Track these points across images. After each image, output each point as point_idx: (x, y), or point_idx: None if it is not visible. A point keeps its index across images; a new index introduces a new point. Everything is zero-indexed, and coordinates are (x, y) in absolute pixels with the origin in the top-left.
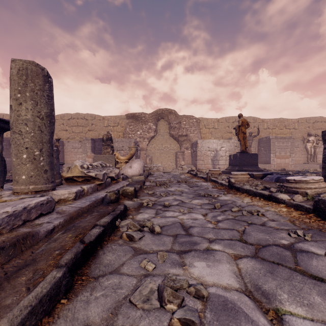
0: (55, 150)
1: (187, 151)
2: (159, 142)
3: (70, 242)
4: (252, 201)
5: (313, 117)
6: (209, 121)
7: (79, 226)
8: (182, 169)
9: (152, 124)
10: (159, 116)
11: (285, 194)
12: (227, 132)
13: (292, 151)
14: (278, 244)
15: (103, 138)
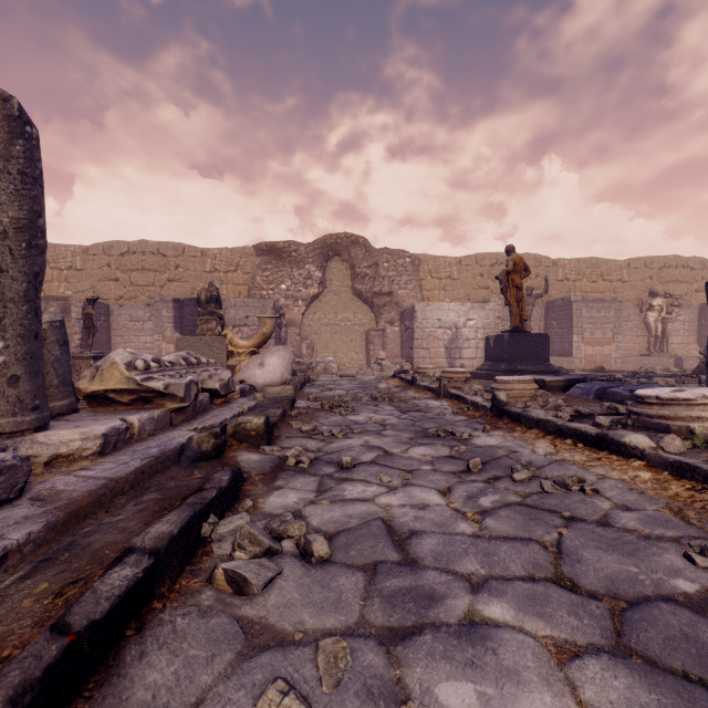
0: (56, 323)
1: (391, 328)
2: (329, 308)
3: (31, 618)
4: (558, 450)
5: (660, 256)
6: (440, 262)
7: (85, 546)
8: (380, 368)
9: (313, 268)
10: (330, 251)
11: (642, 435)
12: (479, 286)
13: (617, 329)
14: (671, 593)
15: (198, 297)
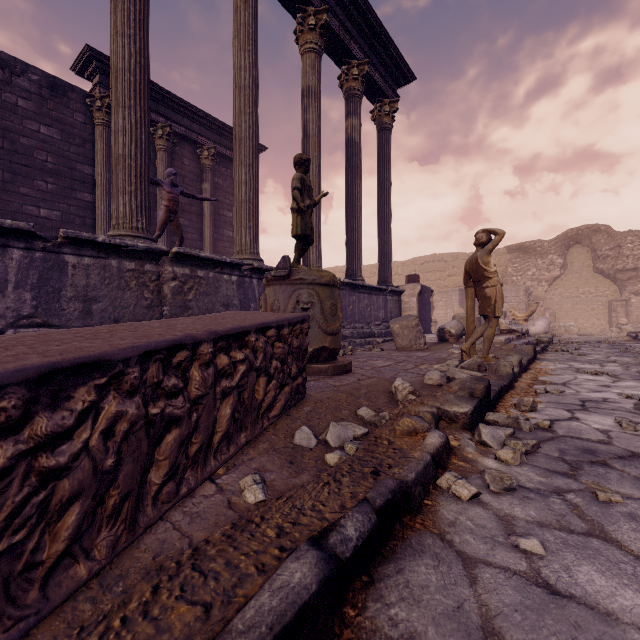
0: None
1: (636, 298)
2: (570, 284)
3: None
4: None
5: None
6: None
7: None
8: (619, 331)
9: (555, 257)
10: (571, 241)
11: None
12: None
13: None
14: (637, 356)
15: None
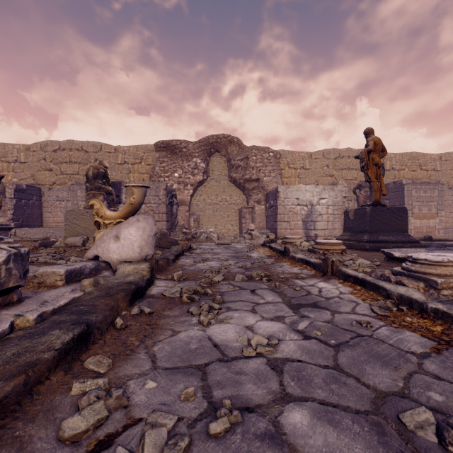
0: None
1: (258, 206)
2: (211, 191)
3: None
4: None
5: None
6: (296, 156)
7: None
8: (251, 237)
9: (199, 160)
10: (212, 148)
11: None
12: (325, 174)
13: (440, 206)
14: None
15: (86, 173)
